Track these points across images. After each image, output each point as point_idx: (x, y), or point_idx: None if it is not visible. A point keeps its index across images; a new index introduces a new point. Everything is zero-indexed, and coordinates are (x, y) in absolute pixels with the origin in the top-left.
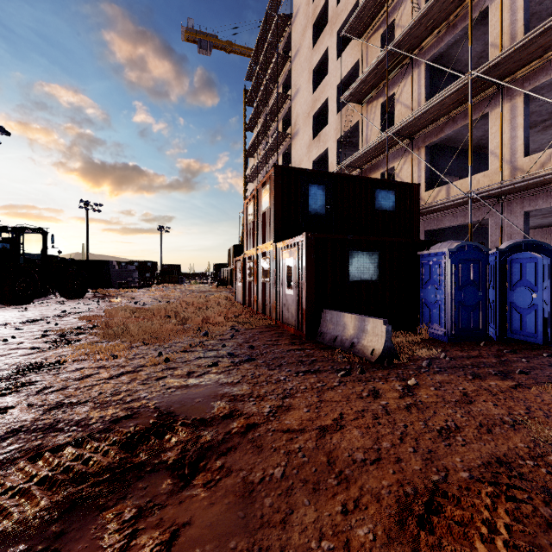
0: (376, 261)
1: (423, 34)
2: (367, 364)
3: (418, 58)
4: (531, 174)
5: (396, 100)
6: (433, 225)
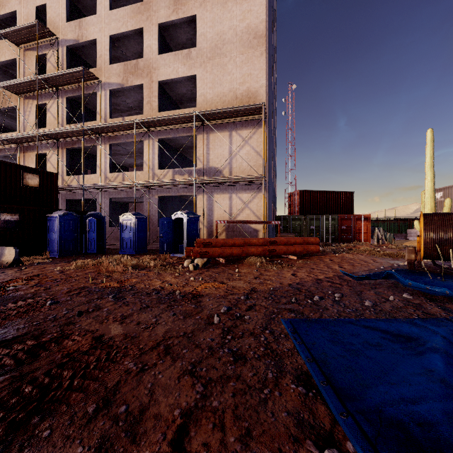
0: (18, 219)
1: (64, 82)
2: (4, 267)
3: (58, 99)
4: (112, 181)
5: (48, 109)
6: (71, 197)
